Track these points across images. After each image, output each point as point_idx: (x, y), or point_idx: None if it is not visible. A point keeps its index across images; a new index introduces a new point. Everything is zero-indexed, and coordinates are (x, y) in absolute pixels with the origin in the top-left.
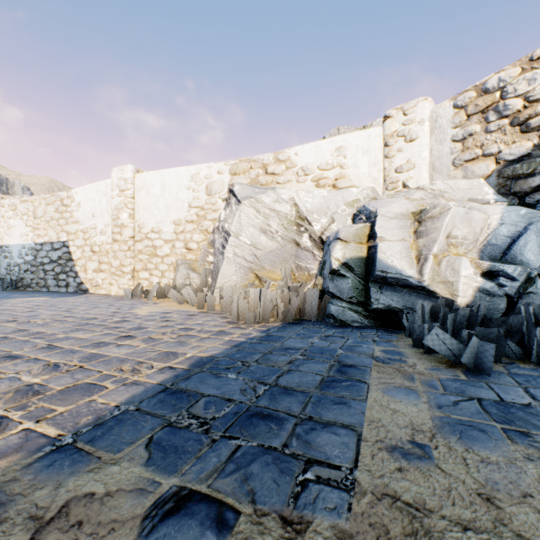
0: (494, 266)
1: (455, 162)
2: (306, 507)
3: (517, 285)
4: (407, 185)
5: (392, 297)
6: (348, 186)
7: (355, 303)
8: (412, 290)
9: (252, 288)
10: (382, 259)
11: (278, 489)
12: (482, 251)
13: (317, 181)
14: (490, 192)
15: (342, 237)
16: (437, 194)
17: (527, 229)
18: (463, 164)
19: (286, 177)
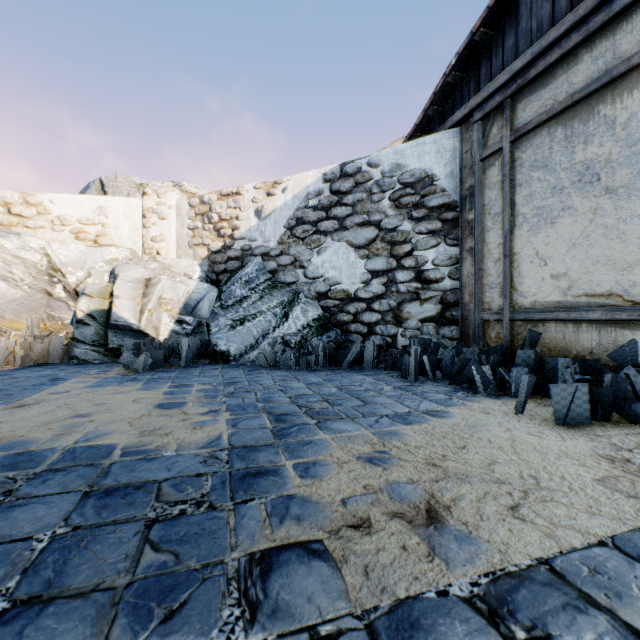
0: (181, 317)
1: (190, 244)
2: None
3: (193, 328)
4: (161, 253)
5: (123, 339)
6: (110, 244)
7: (98, 345)
8: (136, 333)
9: None
10: (116, 312)
11: None
12: (183, 308)
13: (77, 234)
14: (199, 271)
15: (88, 293)
16: (167, 267)
17: (205, 296)
18: (194, 246)
19: (38, 223)
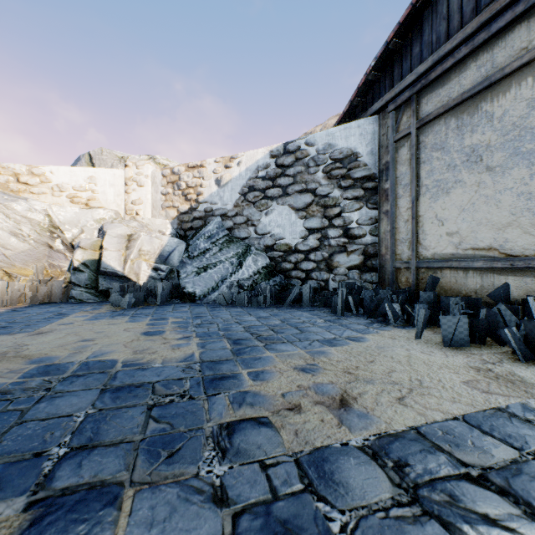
0: (156, 265)
1: (162, 206)
2: (18, 333)
3: (166, 274)
4: (139, 213)
5: (111, 282)
6: (98, 206)
7: (91, 288)
8: (121, 278)
9: (0, 281)
10: (105, 261)
11: (8, 333)
12: (158, 258)
13: (72, 198)
14: (170, 228)
15: (82, 246)
16: (145, 225)
17: (176, 249)
18: (166, 208)
19: (41, 189)
